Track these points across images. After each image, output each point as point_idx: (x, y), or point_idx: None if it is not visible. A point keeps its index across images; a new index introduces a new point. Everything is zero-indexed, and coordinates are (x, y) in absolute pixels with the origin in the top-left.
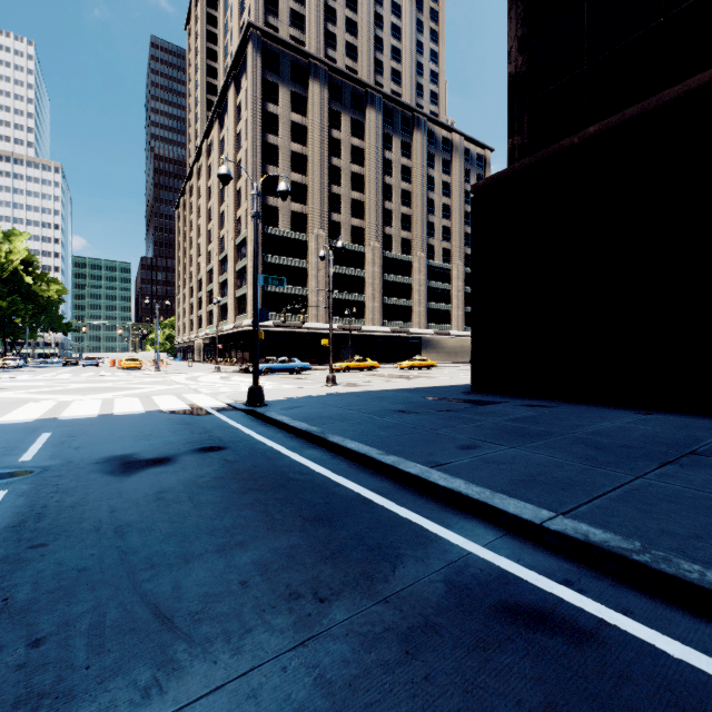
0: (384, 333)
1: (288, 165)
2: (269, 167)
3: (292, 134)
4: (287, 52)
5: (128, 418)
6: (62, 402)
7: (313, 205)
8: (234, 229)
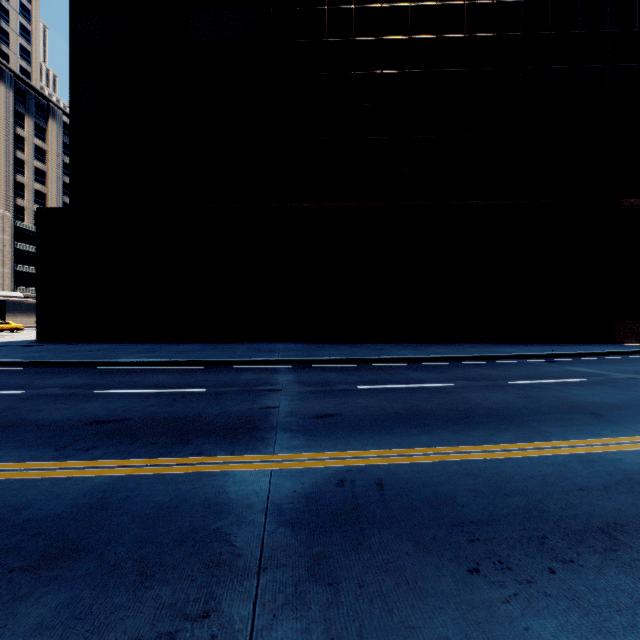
0: None
1: None
2: None
3: None
4: None
5: None
6: None
7: None
8: None
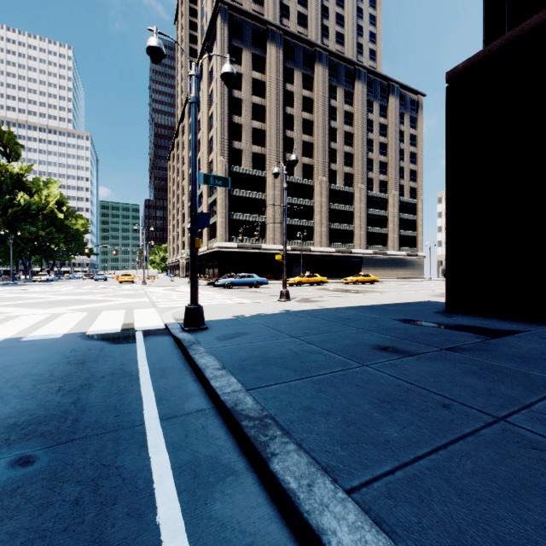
0: (330, 253)
1: (250, 114)
2: (234, 117)
3: (253, 88)
4: (249, 22)
5: (25, 348)
6: (9, 317)
7: (270, 147)
8: (207, 170)
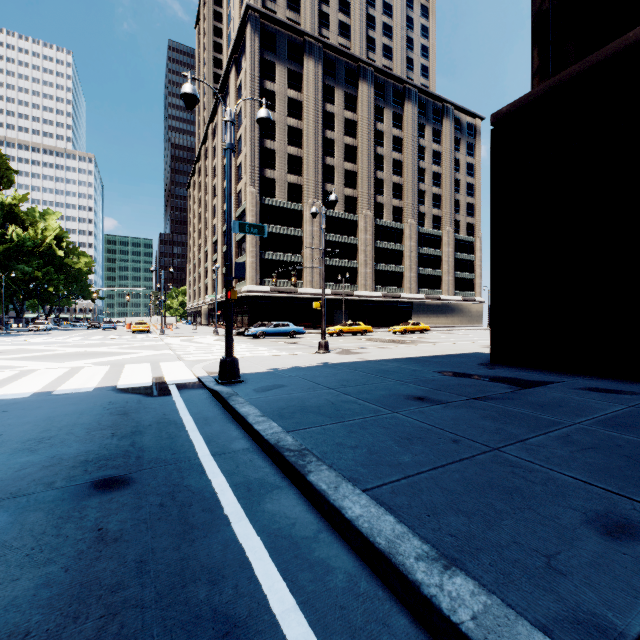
0: (376, 298)
1: (284, 139)
2: (266, 141)
3: (287, 109)
4: (283, 32)
5: (60, 401)
6: (25, 371)
7: (307, 176)
8: (234, 202)
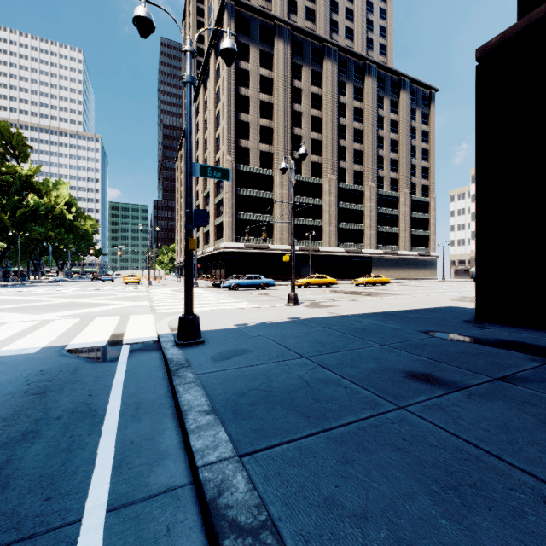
0: (339, 253)
1: (257, 112)
2: (241, 115)
3: (260, 86)
4: (256, 17)
5: None
6: None
7: (277, 145)
8: None
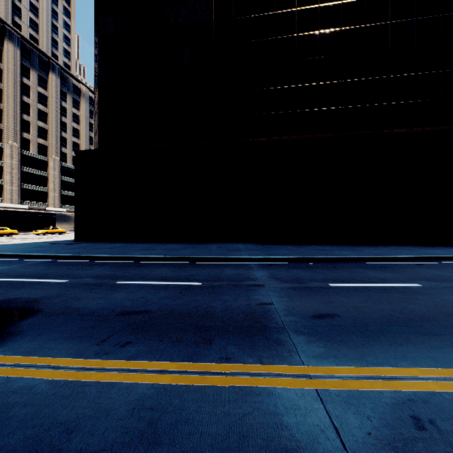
0: (22, 209)
1: None
2: None
3: None
4: None
5: None
6: None
7: None
8: None
